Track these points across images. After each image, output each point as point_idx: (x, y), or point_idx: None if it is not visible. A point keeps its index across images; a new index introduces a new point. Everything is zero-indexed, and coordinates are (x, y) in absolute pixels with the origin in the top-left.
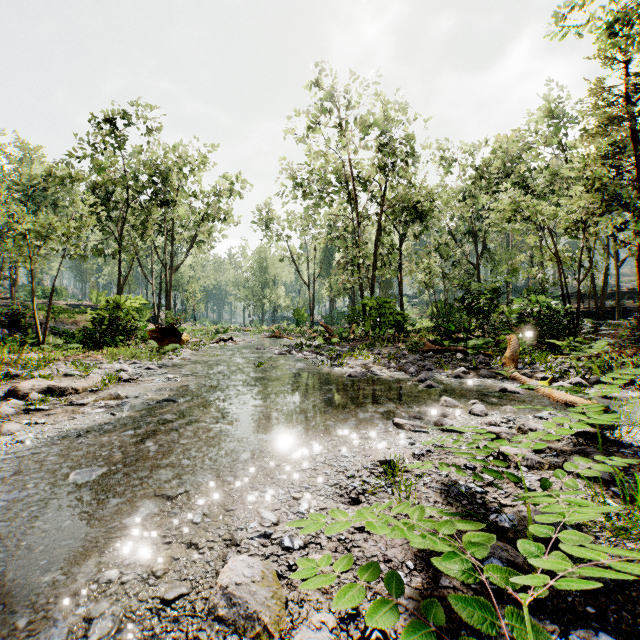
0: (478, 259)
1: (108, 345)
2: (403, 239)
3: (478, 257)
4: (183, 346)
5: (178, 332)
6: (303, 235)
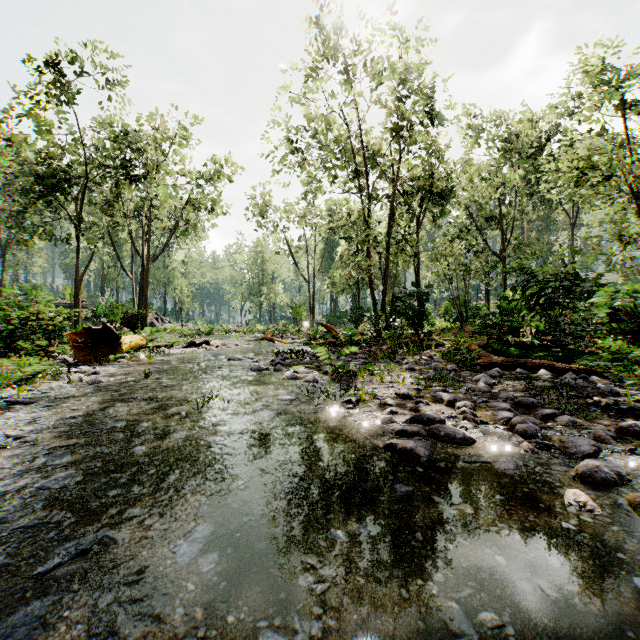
0: (503, 249)
1: (26, 353)
2: (420, 222)
3: (503, 246)
4: (118, 356)
5: (115, 335)
6: (302, 224)
